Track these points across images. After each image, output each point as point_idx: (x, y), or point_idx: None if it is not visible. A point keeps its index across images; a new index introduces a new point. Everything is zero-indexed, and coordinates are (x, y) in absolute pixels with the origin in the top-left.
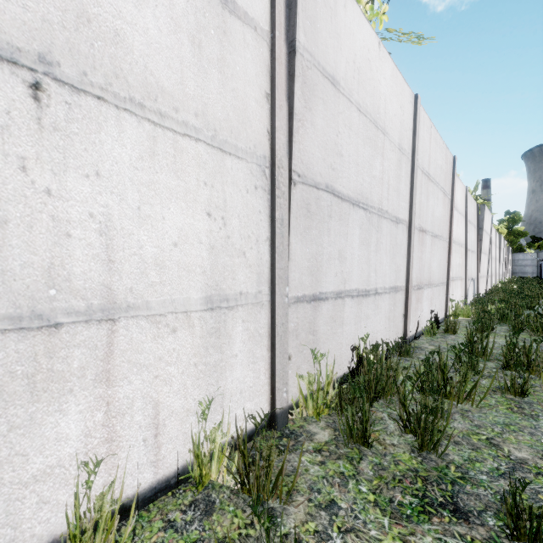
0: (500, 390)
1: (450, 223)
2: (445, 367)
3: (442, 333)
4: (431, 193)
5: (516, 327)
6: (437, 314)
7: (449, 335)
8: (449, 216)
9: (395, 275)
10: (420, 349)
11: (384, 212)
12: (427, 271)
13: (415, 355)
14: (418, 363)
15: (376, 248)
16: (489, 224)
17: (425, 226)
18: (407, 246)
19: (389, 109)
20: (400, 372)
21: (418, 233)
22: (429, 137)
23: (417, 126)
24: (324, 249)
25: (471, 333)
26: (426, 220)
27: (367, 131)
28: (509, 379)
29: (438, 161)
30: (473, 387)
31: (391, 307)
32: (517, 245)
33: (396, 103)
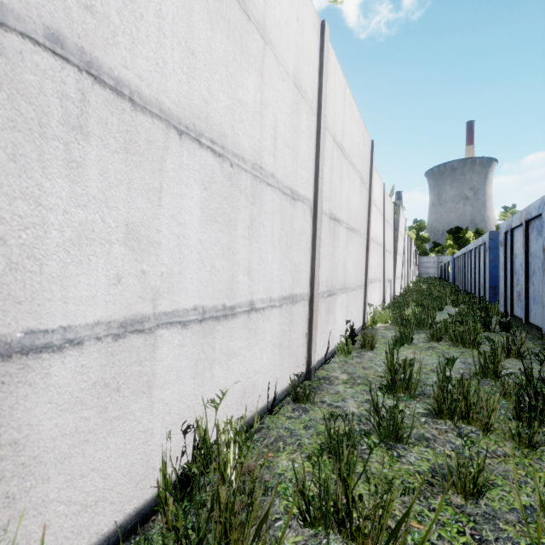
0: (440, 485)
1: (368, 217)
2: (349, 475)
3: (359, 348)
4: (346, 174)
5: (434, 336)
6: (353, 325)
7: (366, 352)
8: (367, 209)
9: (292, 278)
10: (328, 383)
11: (268, 175)
12: (341, 273)
13: (319, 398)
14: (320, 416)
15: (249, 232)
16: (404, 226)
17: (338, 213)
18: (312, 236)
19: (275, 4)
20: (259, 498)
21: (329, 221)
22: (343, 99)
23: (325, 68)
24: (51, 211)
25: (391, 359)
26: (339, 206)
27: (221, 3)
28: (454, 465)
29: (354, 137)
30: (401, 519)
31: (285, 327)
32: (422, 249)
33: (289, 7)
